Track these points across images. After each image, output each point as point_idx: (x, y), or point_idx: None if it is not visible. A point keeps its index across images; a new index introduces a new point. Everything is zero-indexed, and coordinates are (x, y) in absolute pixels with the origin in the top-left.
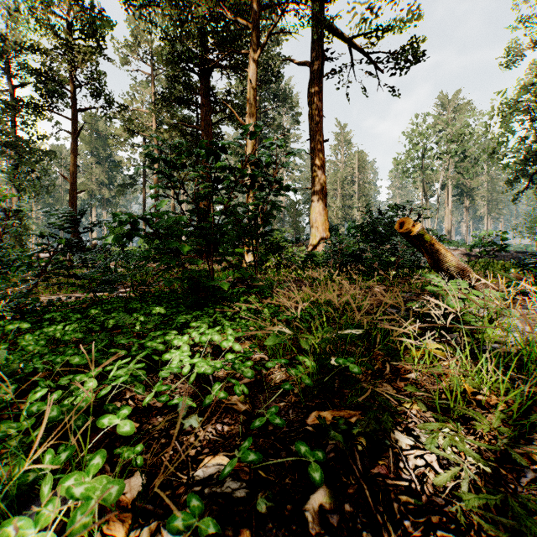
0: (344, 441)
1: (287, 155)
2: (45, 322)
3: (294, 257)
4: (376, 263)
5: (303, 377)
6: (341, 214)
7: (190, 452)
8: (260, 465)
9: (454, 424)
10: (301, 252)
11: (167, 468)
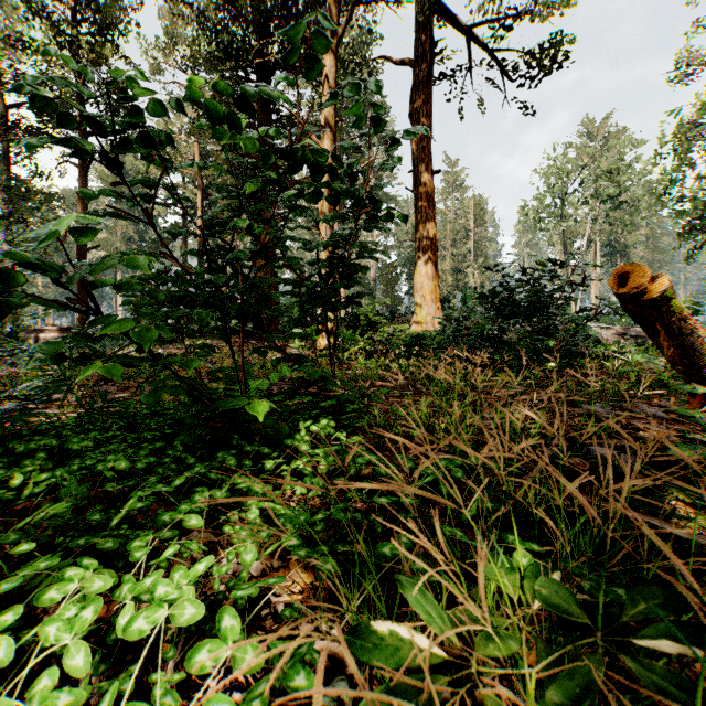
0: None
1: (390, 146)
2: None
3: (393, 339)
4: (523, 350)
5: None
6: (451, 280)
7: None
8: None
9: None
10: (402, 331)
11: None
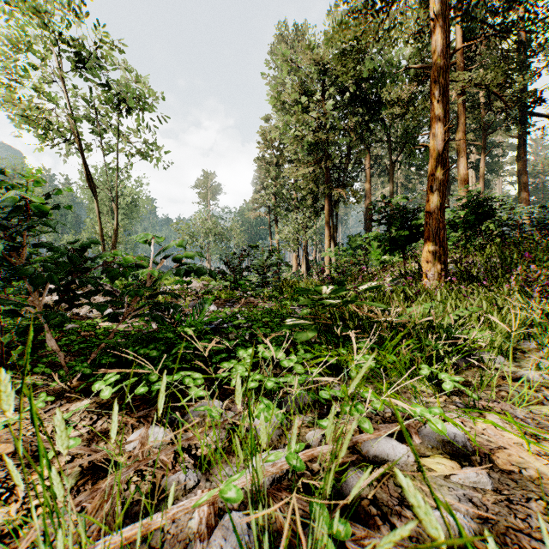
0: None
1: None
2: None
3: None
4: None
5: None
6: None
7: None
8: None
9: None
10: None
11: None
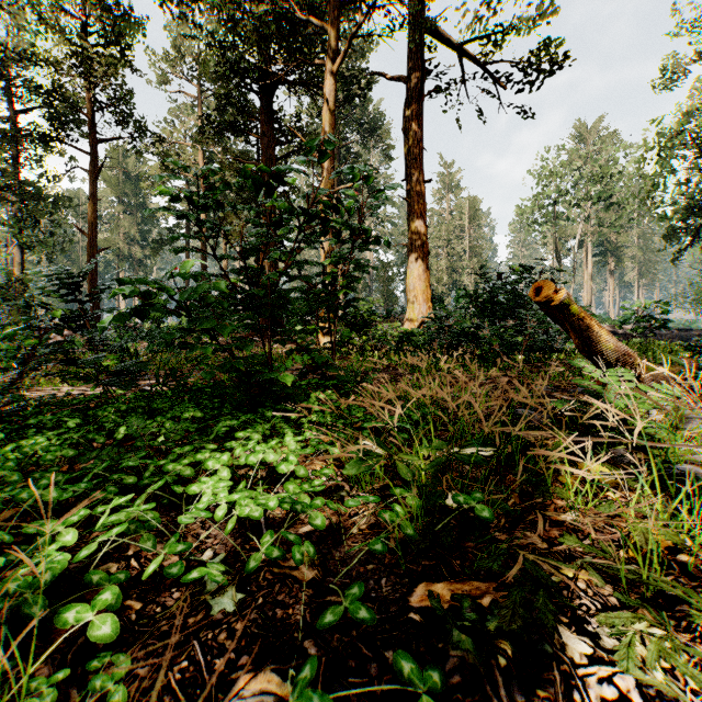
0: (476, 650)
1: (376, 193)
2: (31, 429)
3: (386, 336)
4: (496, 345)
5: (403, 524)
6: (446, 279)
7: (217, 663)
8: (333, 694)
9: (656, 616)
10: (395, 329)
11: (174, 697)
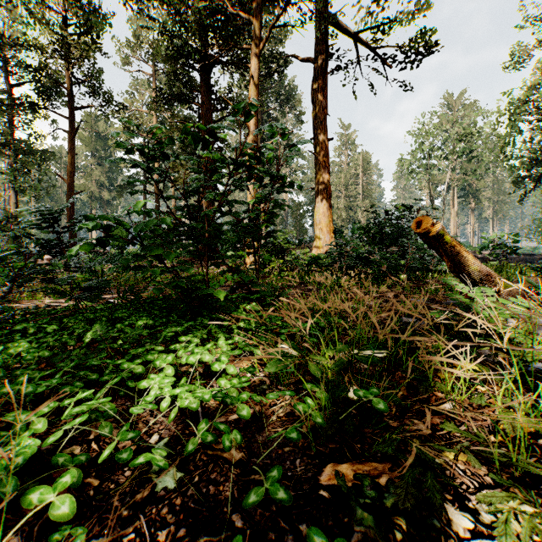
0: (376, 525)
1: (291, 147)
2: (18, 334)
3: (298, 259)
4: (384, 266)
5: (313, 414)
6: (344, 216)
7: (160, 534)
8: None
9: (526, 495)
10: (305, 254)
11: None
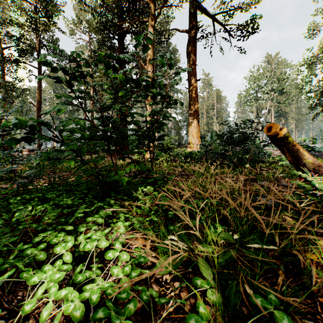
0: None
1: (175, 74)
2: None
3: (178, 154)
4: (235, 159)
5: None
6: (206, 128)
7: None
8: None
9: None
10: (183, 151)
11: None
